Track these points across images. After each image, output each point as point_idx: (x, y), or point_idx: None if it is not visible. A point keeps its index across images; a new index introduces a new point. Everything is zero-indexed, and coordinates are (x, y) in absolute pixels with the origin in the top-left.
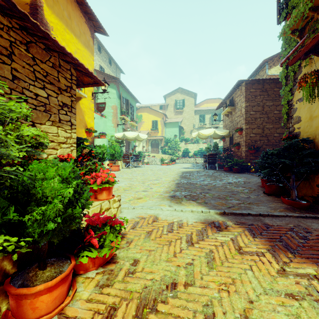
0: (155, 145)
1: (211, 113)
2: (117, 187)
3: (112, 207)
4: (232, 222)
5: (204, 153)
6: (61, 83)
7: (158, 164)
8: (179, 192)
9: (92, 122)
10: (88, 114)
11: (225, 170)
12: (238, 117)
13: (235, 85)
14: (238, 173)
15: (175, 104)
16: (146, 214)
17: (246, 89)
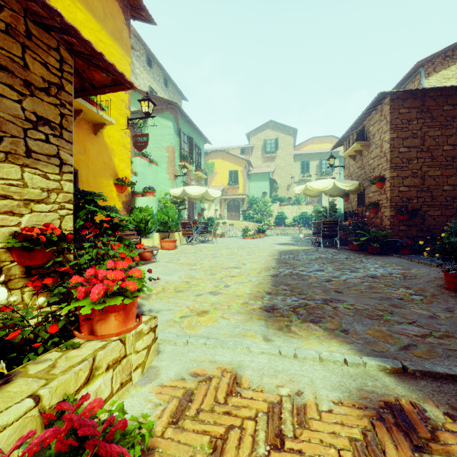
0: (233, 207)
1: (318, 159)
2: (164, 284)
3: (132, 351)
4: (438, 406)
5: (309, 219)
6: (33, 73)
7: (238, 237)
8: (281, 297)
9: (128, 168)
10: (121, 154)
11: (352, 249)
12: (374, 159)
13: (371, 104)
14: (378, 254)
15: (264, 146)
16: (214, 363)
17: (393, 110)
